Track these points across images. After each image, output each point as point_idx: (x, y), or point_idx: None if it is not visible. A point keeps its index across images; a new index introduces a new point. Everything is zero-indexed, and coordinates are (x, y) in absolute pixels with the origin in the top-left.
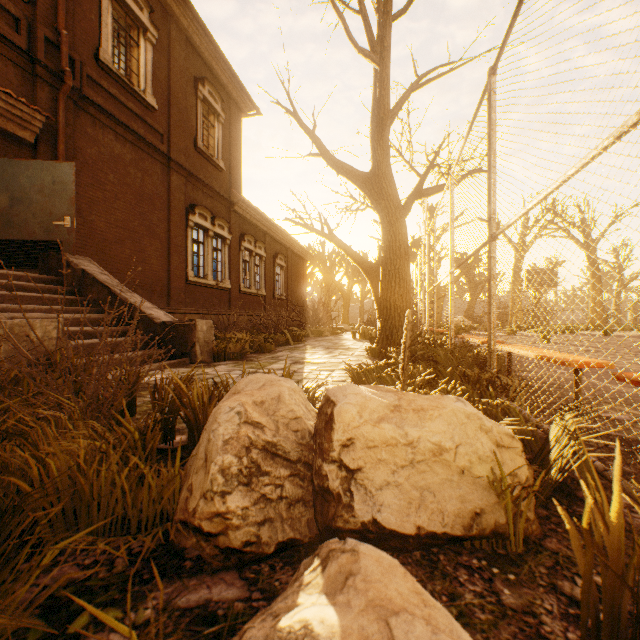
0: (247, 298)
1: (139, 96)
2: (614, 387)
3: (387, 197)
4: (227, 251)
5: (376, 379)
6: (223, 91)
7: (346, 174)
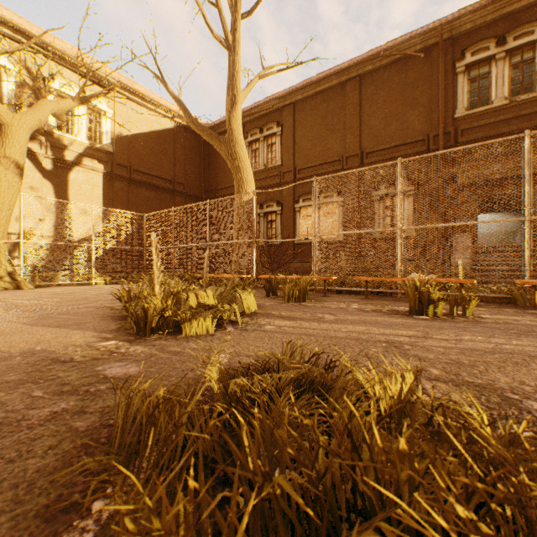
0: None
1: None
2: None
3: None
4: None
5: None
6: None
7: None
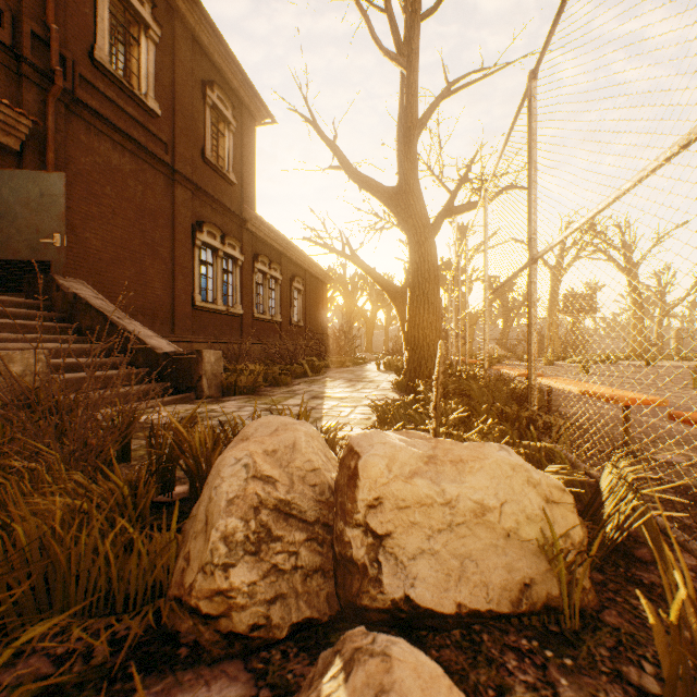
0: (261, 325)
1: (140, 100)
2: (663, 424)
3: (415, 215)
4: (239, 273)
5: (404, 417)
6: (234, 97)
7: (370, 189)
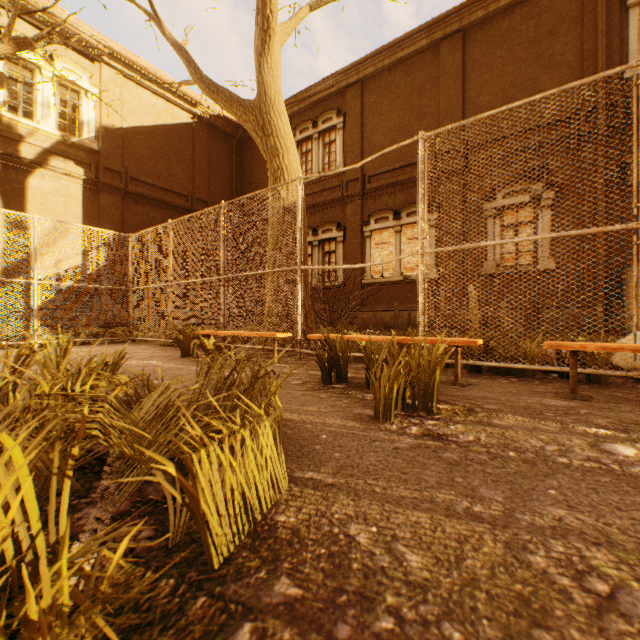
0: None
1: None
2: None
3: None
4: None
5: None
6: None
7: None
